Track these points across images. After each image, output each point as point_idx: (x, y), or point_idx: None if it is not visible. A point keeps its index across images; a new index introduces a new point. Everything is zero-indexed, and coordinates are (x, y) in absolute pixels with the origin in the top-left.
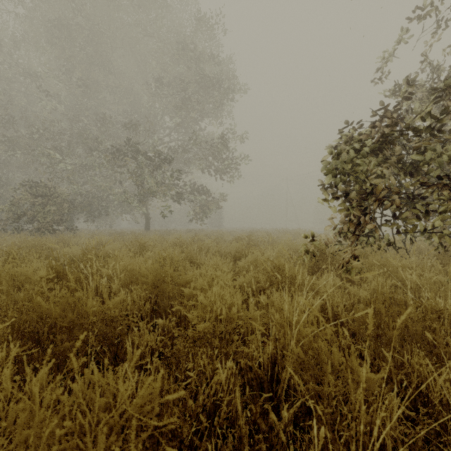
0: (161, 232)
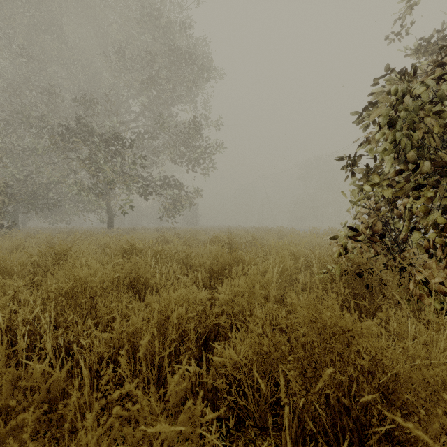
0: (126, 230)
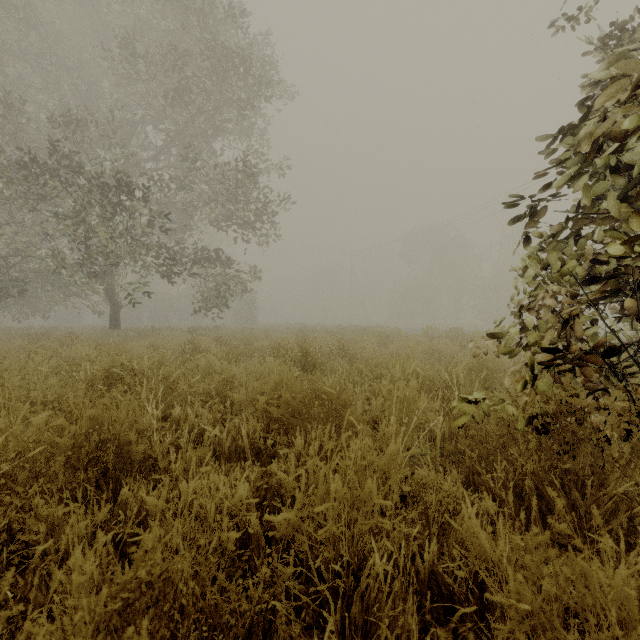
0: (141, 332)
